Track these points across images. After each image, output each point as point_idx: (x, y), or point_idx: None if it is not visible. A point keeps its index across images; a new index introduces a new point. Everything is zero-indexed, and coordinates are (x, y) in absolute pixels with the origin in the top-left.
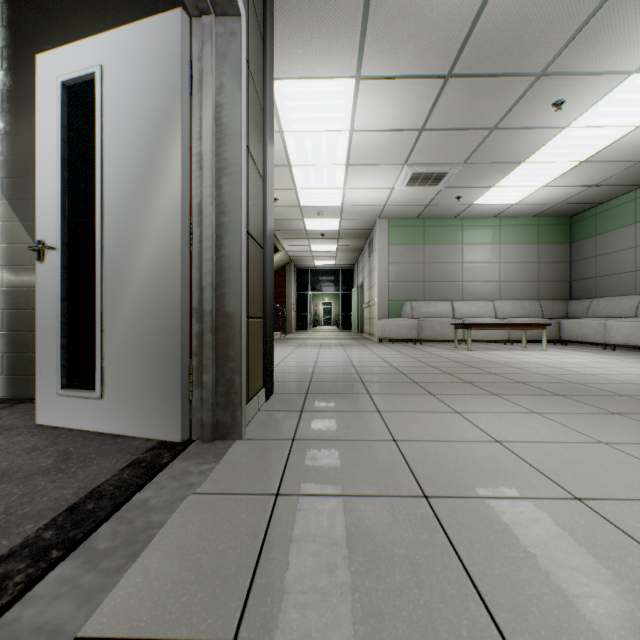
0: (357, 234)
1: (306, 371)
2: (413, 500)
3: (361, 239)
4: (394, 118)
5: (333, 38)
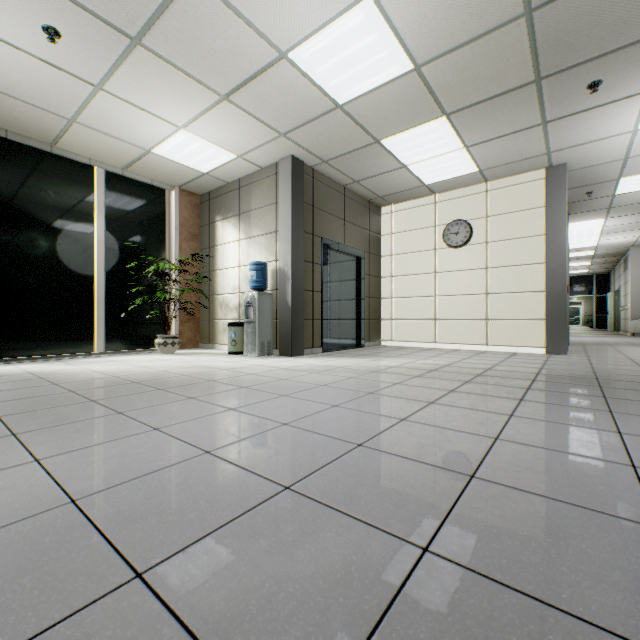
0: (611, 255)
1: (577, 341)
2: (612, 349)
3: (615, 257)
4: (630, 221)
5: (592, 215)
